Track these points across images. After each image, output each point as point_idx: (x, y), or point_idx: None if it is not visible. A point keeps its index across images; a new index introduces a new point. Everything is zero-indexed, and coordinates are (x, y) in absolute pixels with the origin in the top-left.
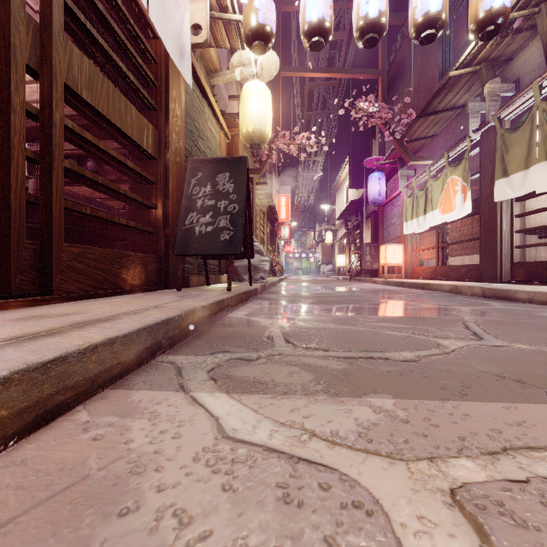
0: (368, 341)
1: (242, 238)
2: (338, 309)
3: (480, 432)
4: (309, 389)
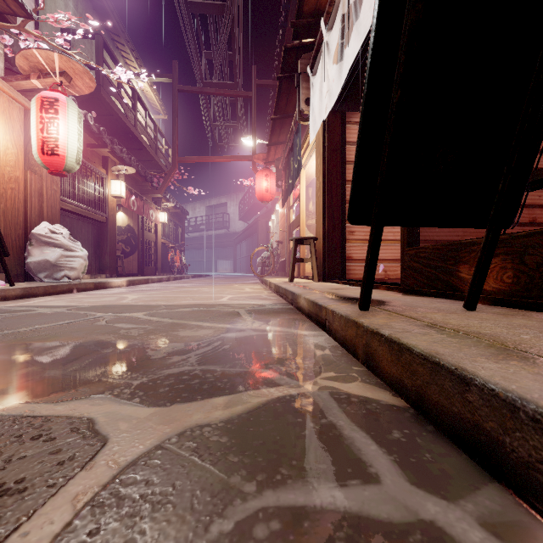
0: (187, 313)
1: (353, 178)
2: (105, 362)
3: (201, 302)
4: (232, 304)
